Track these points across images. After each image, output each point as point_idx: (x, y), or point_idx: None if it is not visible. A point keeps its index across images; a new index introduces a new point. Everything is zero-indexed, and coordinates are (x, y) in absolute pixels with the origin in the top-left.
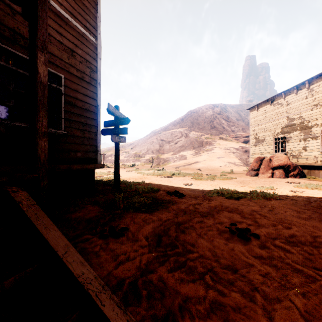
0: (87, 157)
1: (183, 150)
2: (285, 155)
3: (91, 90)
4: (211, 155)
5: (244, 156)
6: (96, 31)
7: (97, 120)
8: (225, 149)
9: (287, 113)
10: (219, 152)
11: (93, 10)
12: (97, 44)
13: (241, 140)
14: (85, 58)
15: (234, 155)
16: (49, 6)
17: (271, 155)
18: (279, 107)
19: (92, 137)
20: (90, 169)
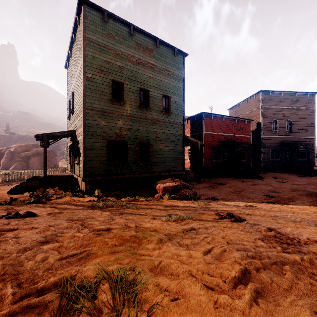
0: (311, 164)
1: None
2: None
3: (312, 149)
4: None
5: None
6: (314, 134)
7: (314, 155)
8: None
9: None
10: None
11: (313, 130)
12: (314, 137)
13: None
14: (311, 143)
15: None
16: (304, 138)
17: None
18: None
19: (313, 159)
20: (312, 167)
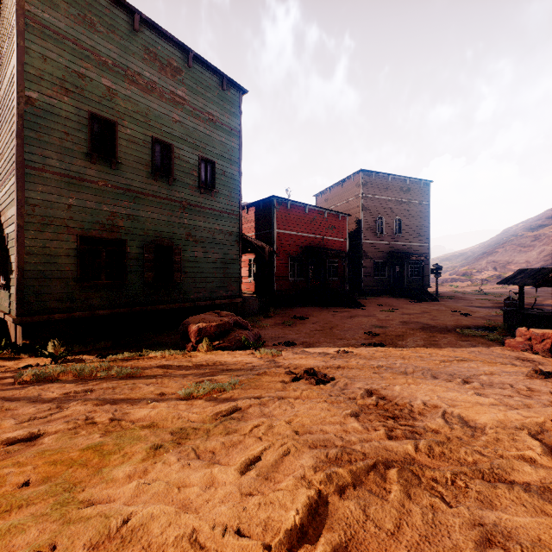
0: (426, 284)
1: (548, 266)
2: None
3: (427, 262)
4: None
5: None
6: (428, 241)
7: (429, 271)
8: None
9: None
10: None
11: (428, 235)
12: (429, 245)
13: None
14: (425, 253)
15: None
16: (417, 246)
17: None
18: None
19: (427, 277)
20: (426, 288)
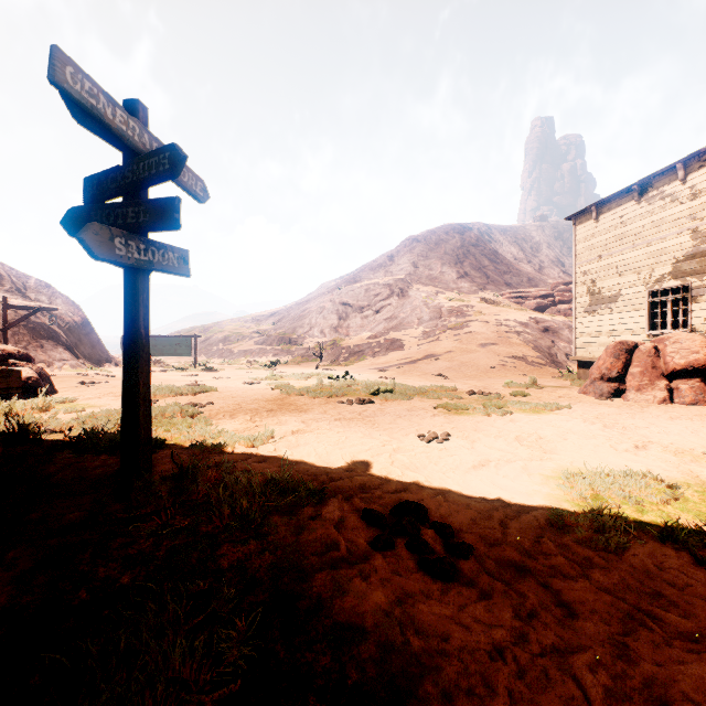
0: None
1: (395, 328)
2: (699, 335)
3: None
4: (463, 338)
5: (543, 341)
6: None
7: None
8: (496, 324)
9: (691, 221)
10: (483, 331)
11: None
12: None
13: (531, 305)
14: None
15: (520, 340)
16: None
17: (640, 337)
18: (666, 205)
19: None
20: None
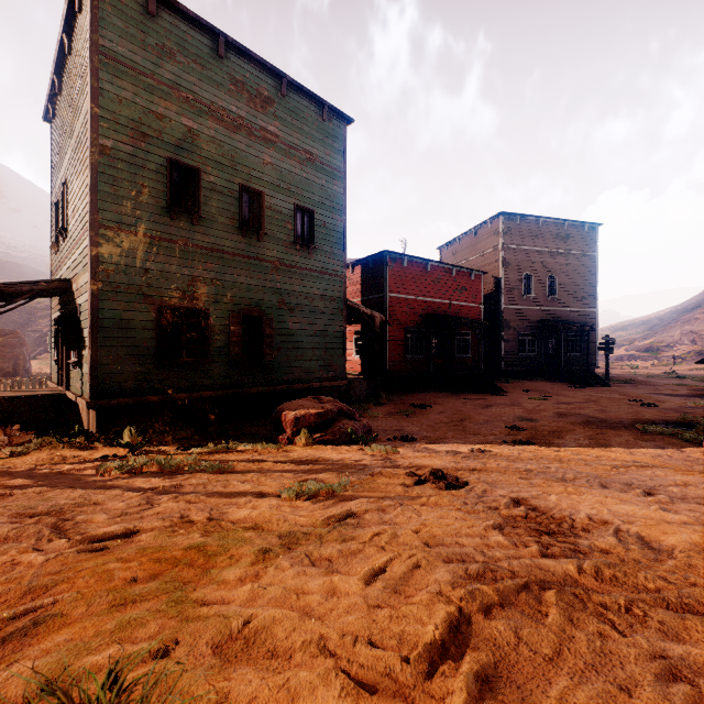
0: (591, 363)
1: None
2: None
3: (593, 333)
4: None
5: None
6: (595, 305)
7: (596, 346)
8: None
9: None
10: None
11: (594, 297)
12: (596, 311)
13: None
14: (590, 321)
15: None
16: (579, 312)
17: None
18: None
19: (593, 354)
20: (592, 368)
